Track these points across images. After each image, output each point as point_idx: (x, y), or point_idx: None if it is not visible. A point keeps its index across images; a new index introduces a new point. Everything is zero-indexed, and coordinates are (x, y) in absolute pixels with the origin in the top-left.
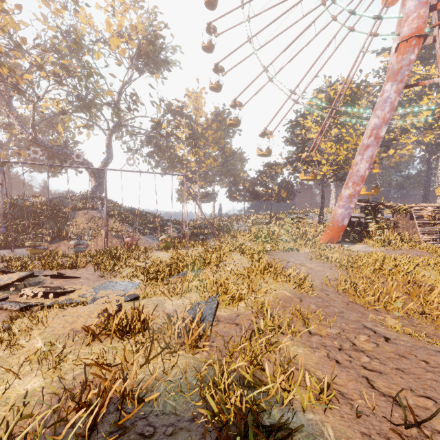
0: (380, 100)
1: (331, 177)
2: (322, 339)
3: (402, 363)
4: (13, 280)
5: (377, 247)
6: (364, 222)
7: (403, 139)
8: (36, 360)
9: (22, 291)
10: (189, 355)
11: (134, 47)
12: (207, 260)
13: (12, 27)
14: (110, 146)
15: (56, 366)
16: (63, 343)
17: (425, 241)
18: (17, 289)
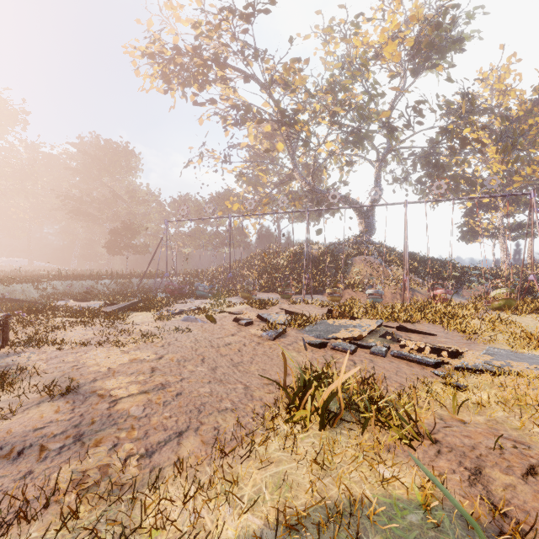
0: None
1: None
2: None
3: None
4: (374, 327)
5: None
6: None
7: None
8: None
9: (401, 341)
10: None
11: (409, 44)
12: None
13: (301, 84)
14: (379, 179)
15: None
16: None
17: None
18: (393, 339)
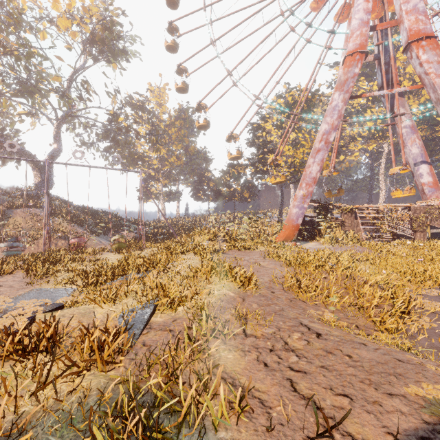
0: (330, 107)
1: (290, 178)
2: (256, 340)
3: (328, 359)
4: None
5: (326, 244)
6: (316, 221)
7: (351, 147)
8: None
9: None
10: (101, 373)
11: (87, 31)
12: (156, 261)
13: None
14: (58, 137)
15: None
16: None
17: (367, 238)
18: None
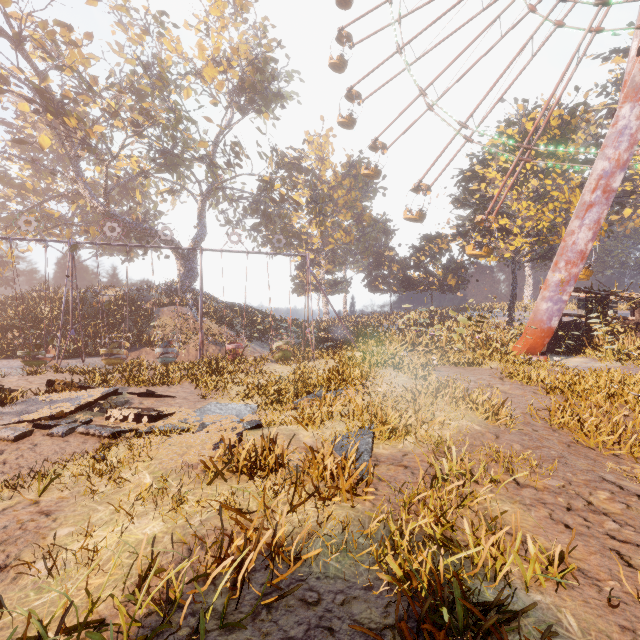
0: (612, 131)
1: (527, 253)
2: (538, 493)
3: None
4: (95, 398)
5: (607, 361)
6: (583, 323)
7: None
8: (149, 499)
9: (108, 412)
10: (346, 505)
11: (235, 77)
12: (348, 377)
13: (80, 63)
14: (203, 217)
15: (176, 507)
16: (177, 480)
17: None
18: (102, 410)
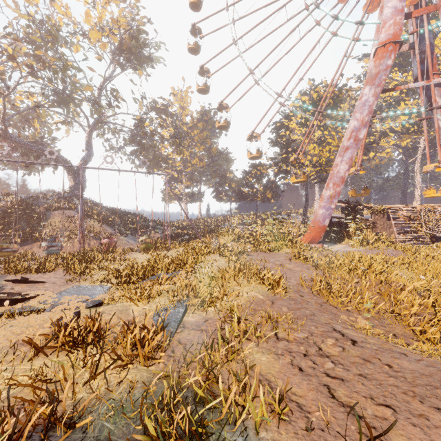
0: (359, 103)
1: (315, 178)
2: (289, 344)
3: (366, 368)
4: None
5: (356, 247)
6: (344, 222)
7: (382, 143)
8: None
9: None
10: (143, 368)
11: (116, 41)
12: (183, 262)
13: None
14: (90, 143)
15: None
16: (2, 358)
17: (401, 241)
18: None
